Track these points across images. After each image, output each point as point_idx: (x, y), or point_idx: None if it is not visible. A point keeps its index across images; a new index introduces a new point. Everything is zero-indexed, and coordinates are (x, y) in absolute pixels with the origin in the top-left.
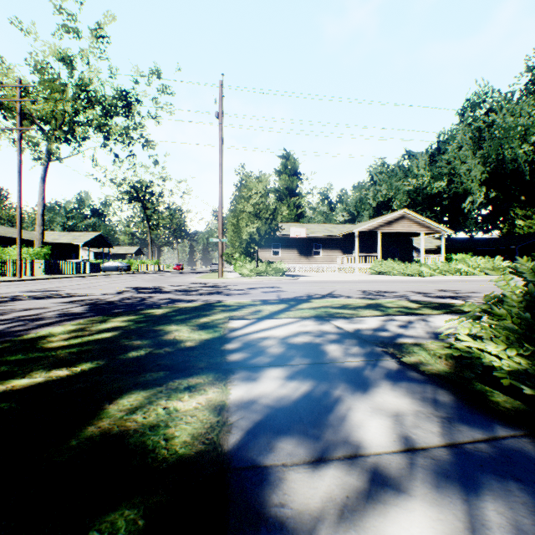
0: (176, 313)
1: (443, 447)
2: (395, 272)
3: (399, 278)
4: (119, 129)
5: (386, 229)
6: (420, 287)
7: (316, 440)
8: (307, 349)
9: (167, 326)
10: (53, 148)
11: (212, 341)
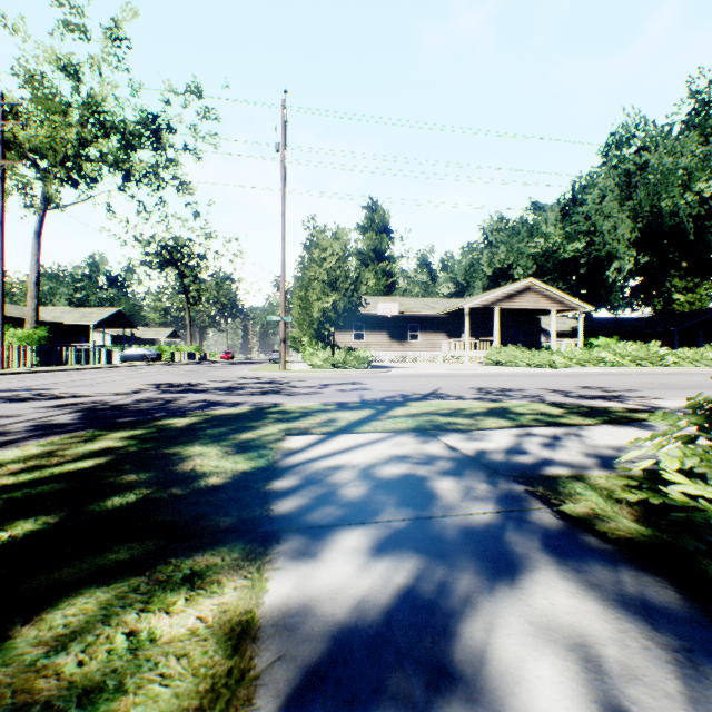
0: (207, 425)
1: None
2: (518, 363)
3: (525, 371)
4: (145, 167)
5: (506, 305)
6: (556, 382)
7: None
8: (405, 489)
9: (187, 447)
10: (51, 191)
11: (253, 474)
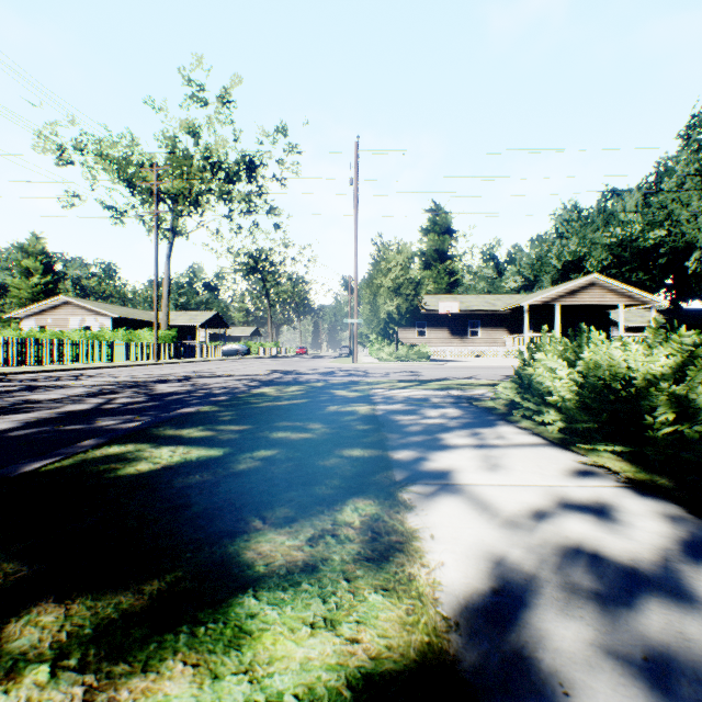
0: (332, 385)
1: (455, 416)
2: None
3: None
4: (242, 197)
5: (568, 301)
6: None
7: (410, 414)
8: (420, 399)
9: (331, 390)
10: (179, 225)
11: (364, 396)
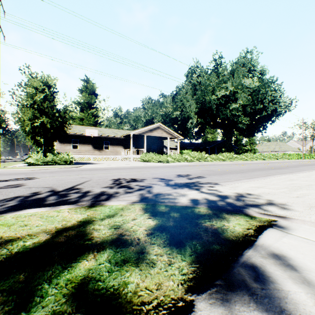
0: None
1: None
2: (154, 160)
3: (155, 164)
4: None
5: (149, 134)
6: (166, 172)
7: None
8: None
9: None
10: None
11: None
